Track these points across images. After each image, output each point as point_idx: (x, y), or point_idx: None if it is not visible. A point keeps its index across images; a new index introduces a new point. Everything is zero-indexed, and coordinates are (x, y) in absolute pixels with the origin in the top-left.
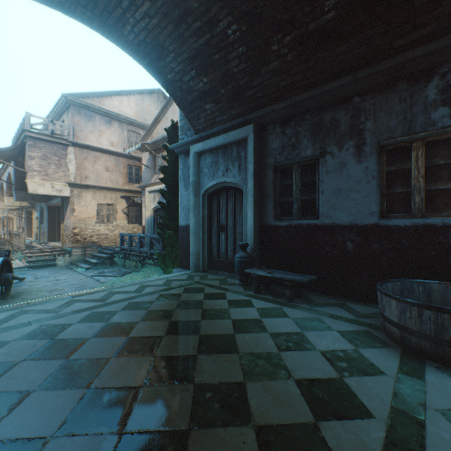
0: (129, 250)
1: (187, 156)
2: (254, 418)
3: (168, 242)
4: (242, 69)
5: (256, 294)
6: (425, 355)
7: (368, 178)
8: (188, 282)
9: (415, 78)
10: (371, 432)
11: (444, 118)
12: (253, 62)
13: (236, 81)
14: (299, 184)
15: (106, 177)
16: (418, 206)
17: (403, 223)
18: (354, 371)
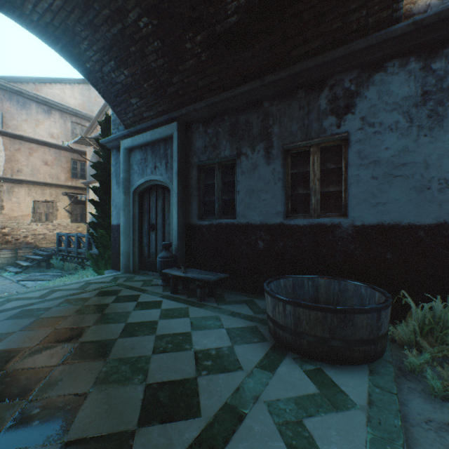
0: (66, 251)
1: (119, 151)
2: (69, 433)
3: (100, 242)
4: (161, 64)
5: (173, 294)
6: (289, 347)
7: (275, 180)
8: (108, 285)
9: (311, 88)
10: (186, 433)
11: (332, 126)
12: (170, 58)
13: (157, 76)
14: (220, 184)
15: (44, 172)
16: (314, 206)
17: (302, 223)
18: (214, 369)
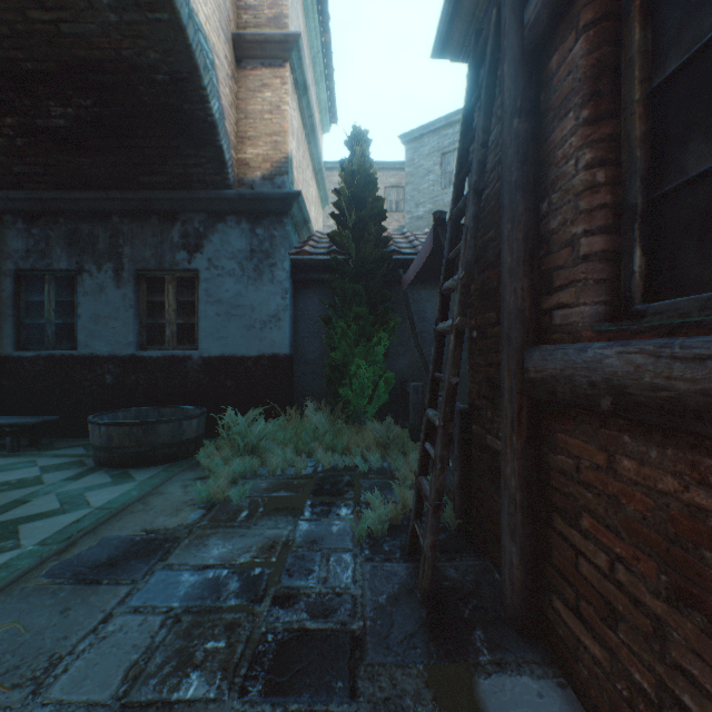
0: None
1: None
2: None
3: None
4: None
5: None
6: (106, 464)
7: (128, 306)
8: None
9: (165, 217)
10: None
11: (185, 261)
12: None
13: None
14: (54, 303)
15: None
16: (170, 338)
17: (156, 354)
18: (11, 489)
